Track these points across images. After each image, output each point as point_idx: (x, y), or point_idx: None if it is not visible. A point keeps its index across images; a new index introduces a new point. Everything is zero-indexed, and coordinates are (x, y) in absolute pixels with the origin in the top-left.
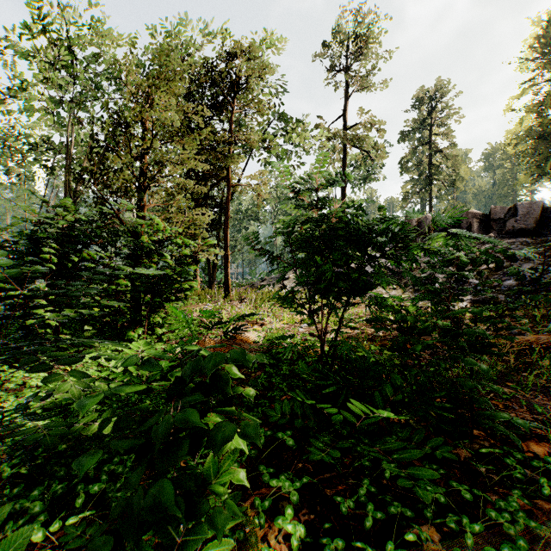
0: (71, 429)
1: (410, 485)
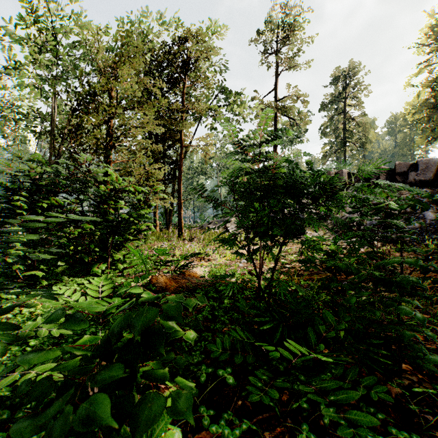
0: (4, 380)
1: (350, 434)
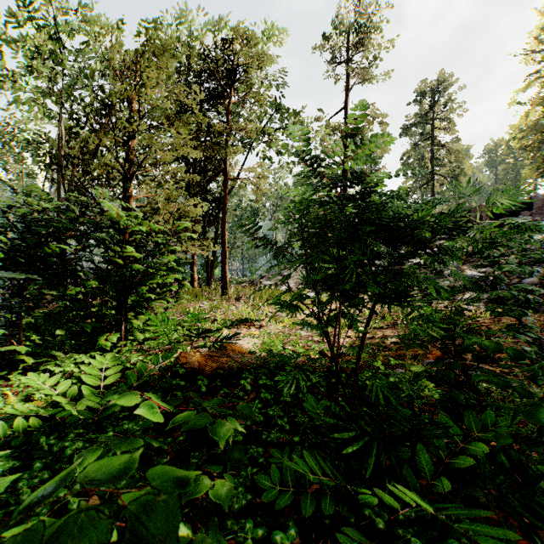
0: None
1: None
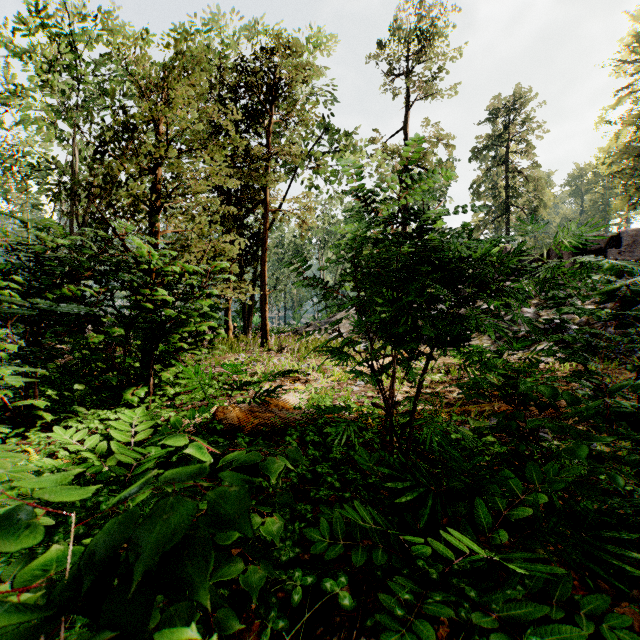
0: None
1: None
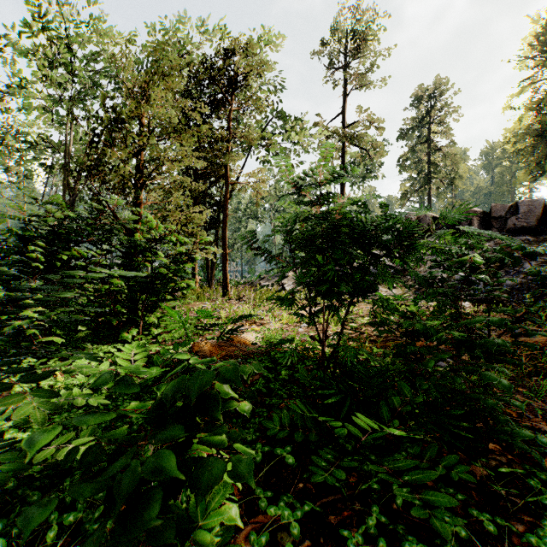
0: (40, 453)
1: (425, 515)
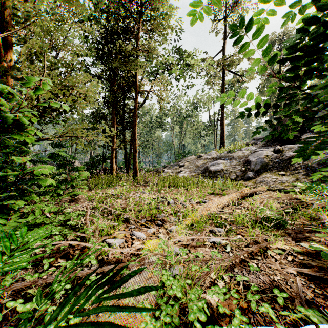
0: None
1: None
